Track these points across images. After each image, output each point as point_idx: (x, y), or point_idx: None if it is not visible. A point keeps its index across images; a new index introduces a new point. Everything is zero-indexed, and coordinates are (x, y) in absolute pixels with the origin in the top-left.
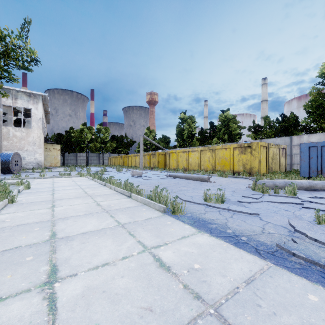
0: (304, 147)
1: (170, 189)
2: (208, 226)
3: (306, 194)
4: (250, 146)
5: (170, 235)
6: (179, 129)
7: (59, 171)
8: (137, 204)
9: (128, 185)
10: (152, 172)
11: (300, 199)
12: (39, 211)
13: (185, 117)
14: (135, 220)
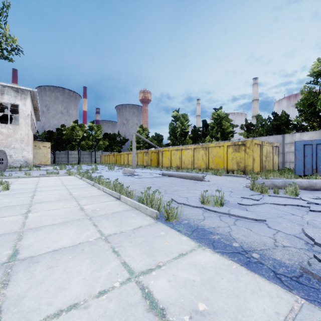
0: (299, 145)
1: (163, 189)
2: (209, 237)
3: (307, 194)
4: (244, 144)
5: (164, 253)
6: (172, 127)
7: (48, 169)
8: (126, 208)
9: (118, 185)
10: (144, 171)
11: (305, 201)
12: (9, 218)
13: (178, 115)
14: (122, 230)
